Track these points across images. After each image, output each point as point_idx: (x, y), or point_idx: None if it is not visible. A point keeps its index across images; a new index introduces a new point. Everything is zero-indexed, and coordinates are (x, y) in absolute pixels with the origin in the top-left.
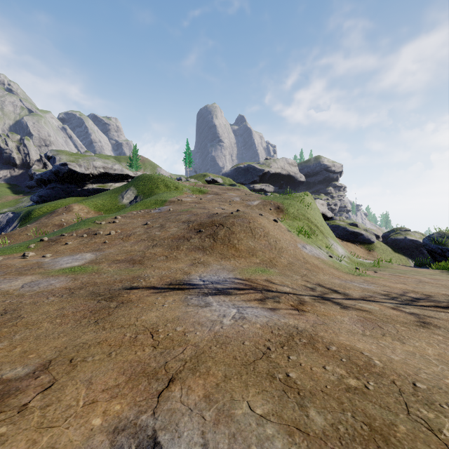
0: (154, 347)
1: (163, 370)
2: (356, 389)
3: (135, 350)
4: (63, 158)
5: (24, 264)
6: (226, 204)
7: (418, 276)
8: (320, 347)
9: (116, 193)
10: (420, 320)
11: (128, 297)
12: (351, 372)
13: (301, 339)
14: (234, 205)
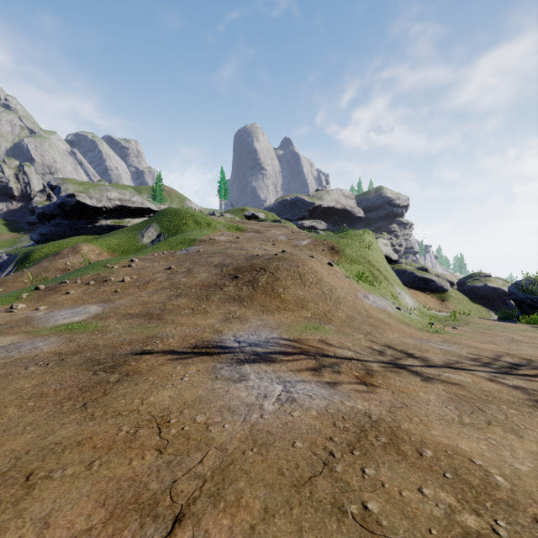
0: (160, 452)
1: (168, 496)
2: (479, 535)
3: (129, 457)
4: (70, 187)
5: (9, 320)
6: (269, 244)
7: (508, 333)
8: (409, 451)
9: (135, 231)
10: (531, 398)
11: (137, 365)
12: (465, 499)
13: (378, 437)
14: (279, 246)
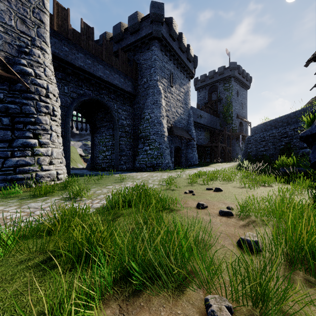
0: None
1: None
2: None
3: None
4: None
5: None
6: None
7: None
8: None
9: None
10: None
11: None
12: None
13: None
14: None
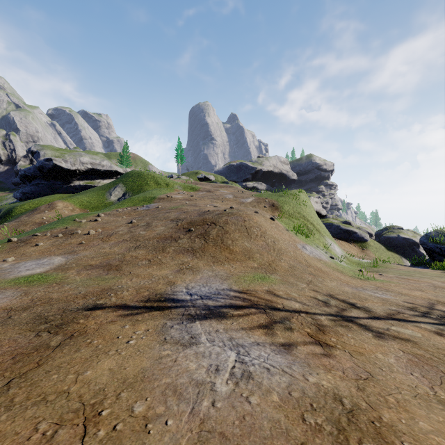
0: None
1: None
2: None
3: None
4: (48, 153)
5: None
6: (219, 201)
7: (427, 279)
8: None
9: (104, 190)
10: None
11: (84, 324)
12: None
13: (362, 443)
14: (227, 203)
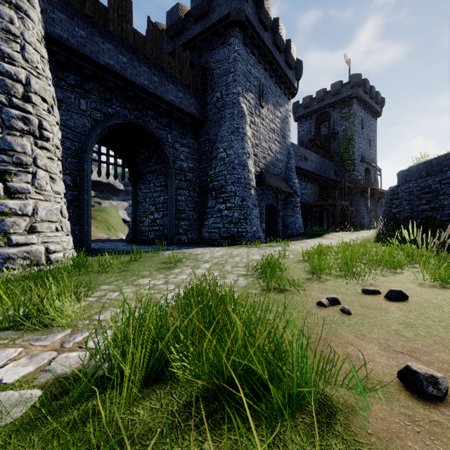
0: None
1: None
2: None
3: None
4: None
5: None
6: None
7: None
8: None
9: None
10: None
11: None
12: None
13: None
14: None
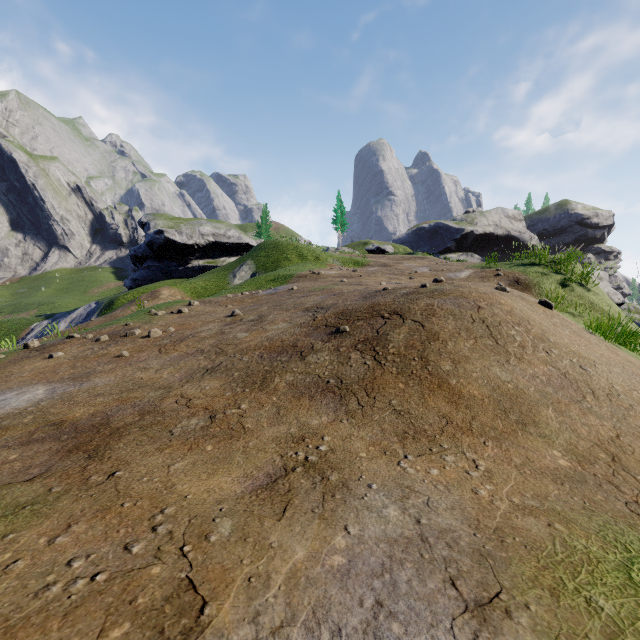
0: None
1: None
2: None
3: None
4: (160, 223)
5: None
6: (404, 278)
7: None
8: None
9: (226, 271)
10: None
11: None
12: None
13: None
14: (420, 280)
